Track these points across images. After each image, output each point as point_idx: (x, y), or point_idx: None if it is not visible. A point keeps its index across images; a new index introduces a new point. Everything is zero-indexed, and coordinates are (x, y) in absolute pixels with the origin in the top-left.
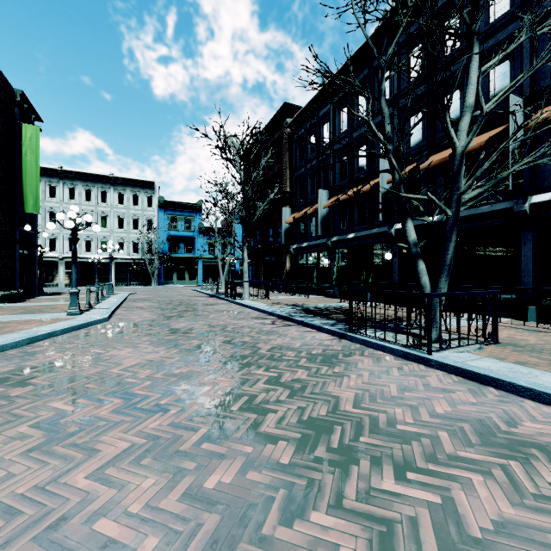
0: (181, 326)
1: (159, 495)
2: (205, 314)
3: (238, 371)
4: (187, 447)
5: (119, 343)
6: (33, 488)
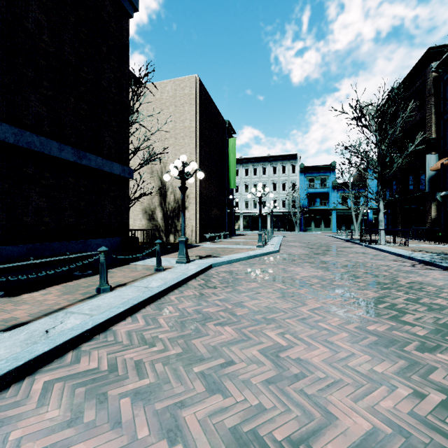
0: (328, 260)
1: (343, 324)
2: (344, 254)
3: (380, 290)
4: (352, 313)
5: (292, 264)
6: (287, 308)
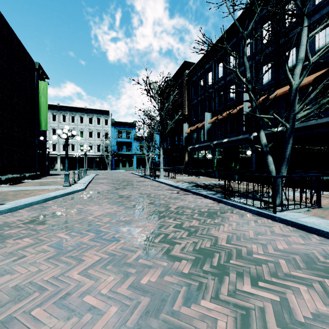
0: (125, 194)
1: (117, 285)
2: (138, 187)
3: (158, 220)
4: (130, 261)
5: (91, 203)
6: (52, 277)
